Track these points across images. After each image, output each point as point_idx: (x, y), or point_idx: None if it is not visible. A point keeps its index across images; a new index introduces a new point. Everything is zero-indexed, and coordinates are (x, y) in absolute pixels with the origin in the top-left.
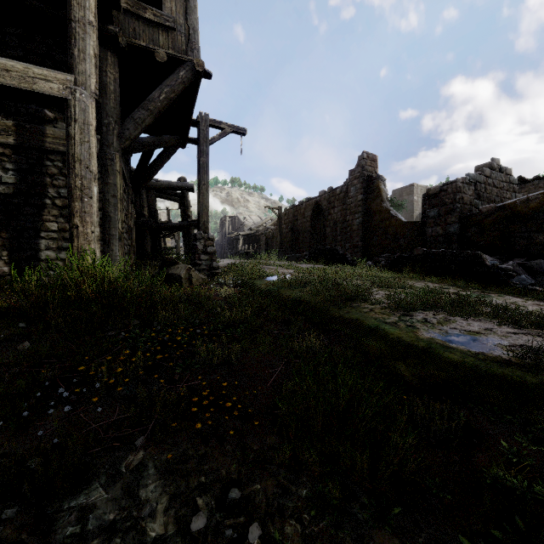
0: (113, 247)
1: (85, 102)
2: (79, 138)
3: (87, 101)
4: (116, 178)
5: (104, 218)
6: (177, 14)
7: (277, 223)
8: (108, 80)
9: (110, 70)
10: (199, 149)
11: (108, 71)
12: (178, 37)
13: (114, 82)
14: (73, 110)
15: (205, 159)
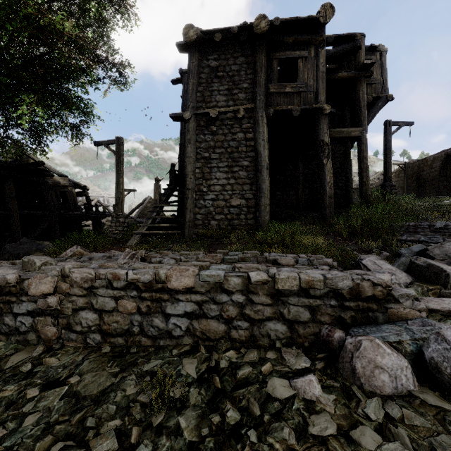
0: (350, 192)
1: (365, 136)
2: (365, 150)
3: (366, 135)
4: (350, 162)
5: (346, 179)
6: (376, 75)
7: (398, 175)
8: (347, 119)
9: (347, 114)
10: (386, 139)
11: (347, 115)
12: (376, 87)
13: (349, 119)
14: (362, 140)
15: (389, 144)
